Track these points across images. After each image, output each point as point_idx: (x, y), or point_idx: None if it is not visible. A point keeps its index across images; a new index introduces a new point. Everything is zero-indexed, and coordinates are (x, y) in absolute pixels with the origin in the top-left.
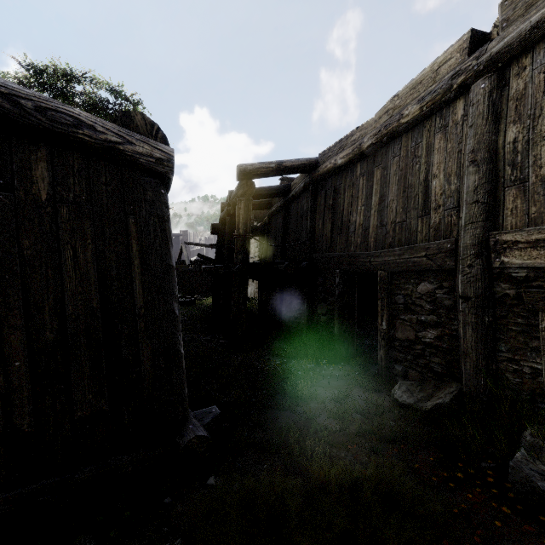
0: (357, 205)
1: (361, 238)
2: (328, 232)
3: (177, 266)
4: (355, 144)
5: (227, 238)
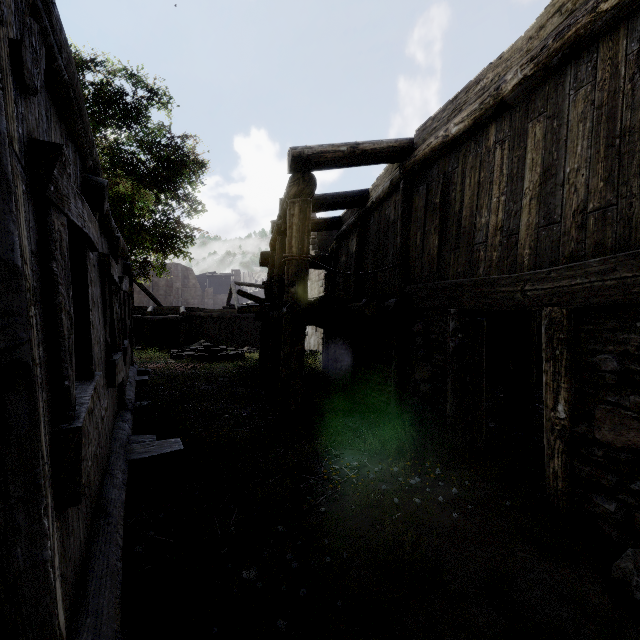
0: (489, 196)
1: (500, 252)
2: (432, 249)
3: (224, 312)
4: (485, 93)
5: (278, 266)
